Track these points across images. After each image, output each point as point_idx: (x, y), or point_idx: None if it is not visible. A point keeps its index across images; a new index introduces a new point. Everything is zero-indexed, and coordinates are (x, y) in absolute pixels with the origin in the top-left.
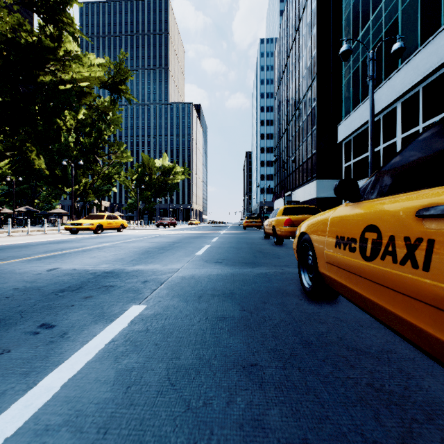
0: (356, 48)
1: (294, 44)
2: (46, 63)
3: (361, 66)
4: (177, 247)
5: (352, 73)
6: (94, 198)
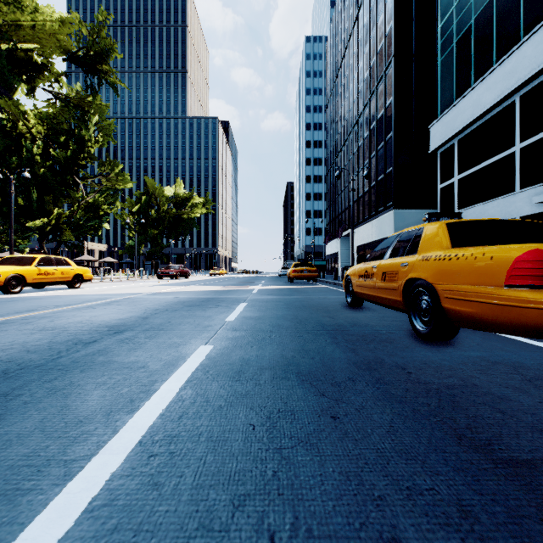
0: (463, 1)
1: (356, 26)
2: None
3: (473, 26)
4: (62, 372)
5: (456, 43)
6: (71, 237)
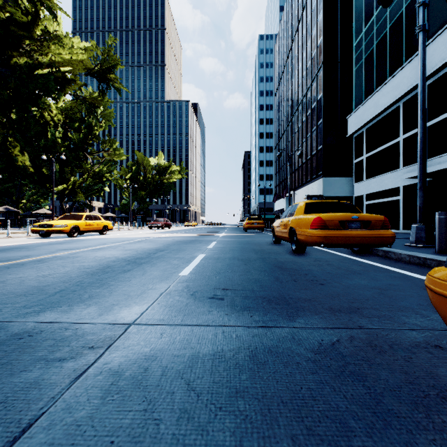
0: (369, 30)
1: (297, 35)
2: (20, 41)
3: (375, 49)
4: (158, 258)
5: (365, 59)
6: (83, 198)
